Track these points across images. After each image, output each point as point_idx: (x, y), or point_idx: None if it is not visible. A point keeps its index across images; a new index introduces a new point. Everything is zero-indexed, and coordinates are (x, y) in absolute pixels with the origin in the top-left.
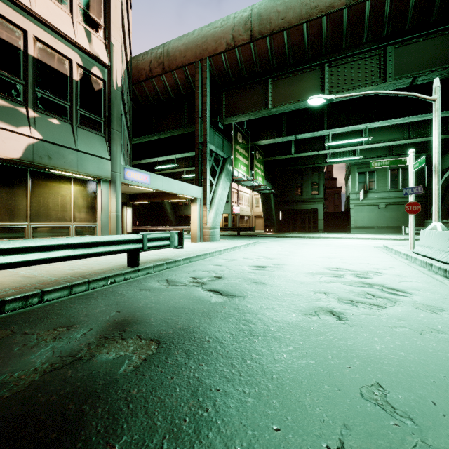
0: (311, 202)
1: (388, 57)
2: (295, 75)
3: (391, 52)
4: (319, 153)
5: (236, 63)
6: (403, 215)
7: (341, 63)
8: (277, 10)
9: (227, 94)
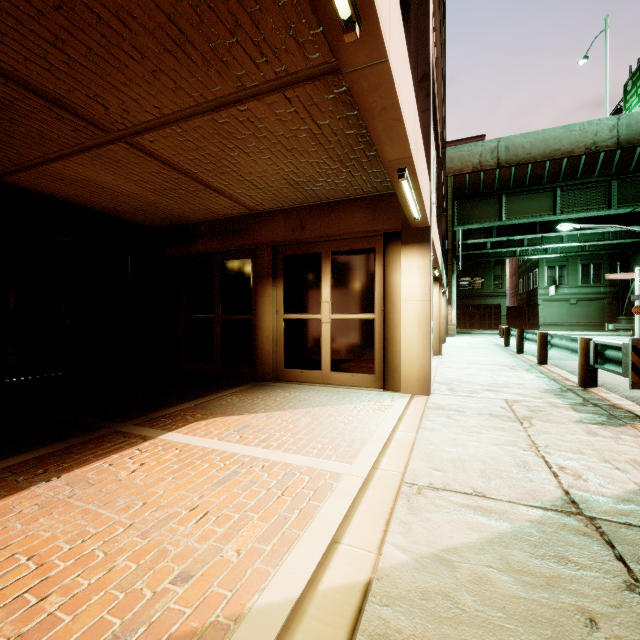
0: (494, 297)
1: (612, 189)
2: (529, 194)
3: (615, 185)
4: (517, 249)
5: (478, 182)
6: (594, 312)
7: (571, 189)
8: (523, 146)
9: (459, 203)
